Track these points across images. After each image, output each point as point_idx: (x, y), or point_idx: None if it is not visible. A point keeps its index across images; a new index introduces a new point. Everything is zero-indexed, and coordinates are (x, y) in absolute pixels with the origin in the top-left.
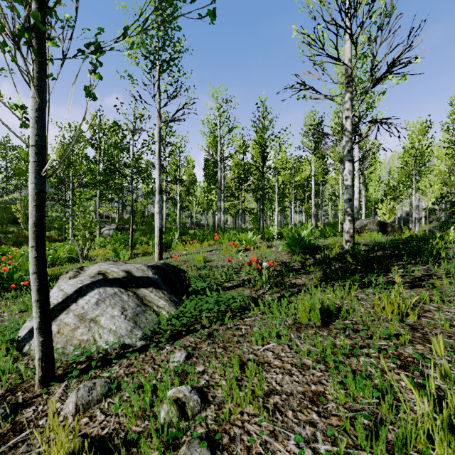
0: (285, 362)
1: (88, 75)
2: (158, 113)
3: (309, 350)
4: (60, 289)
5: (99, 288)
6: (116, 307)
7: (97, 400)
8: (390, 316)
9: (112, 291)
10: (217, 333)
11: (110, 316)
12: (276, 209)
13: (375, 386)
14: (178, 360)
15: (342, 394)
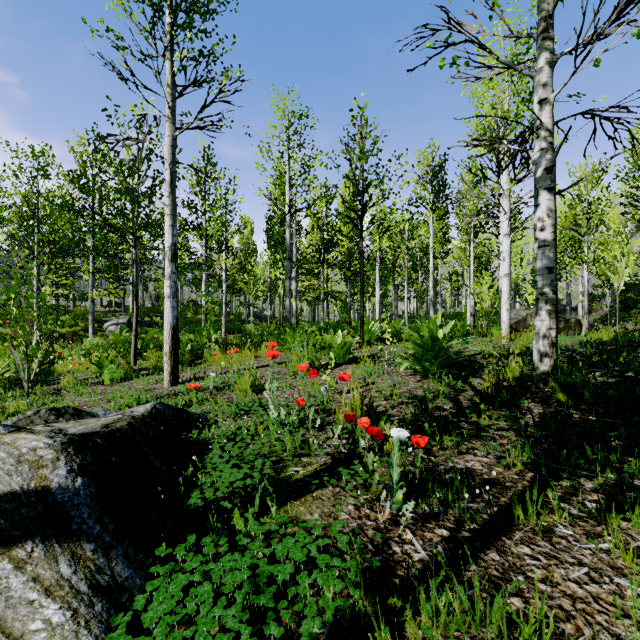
0: None
1: None
2: (171, 109)
3: None
4: None
5: None
6: None
7: None
8: None
9: None
10: None
11: None
12: (378, 293)
13: None
14: None
15: None
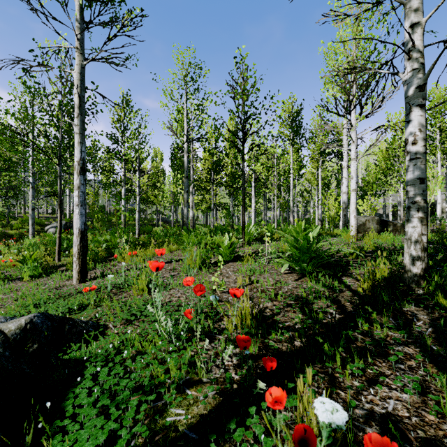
0: None
1: None
2: (79, 41)
3: None
4: None
5: None
6: None
7: None
8: None
9: None
10: None
11: None
12: (253, 204)
13: None
14: None
15: None
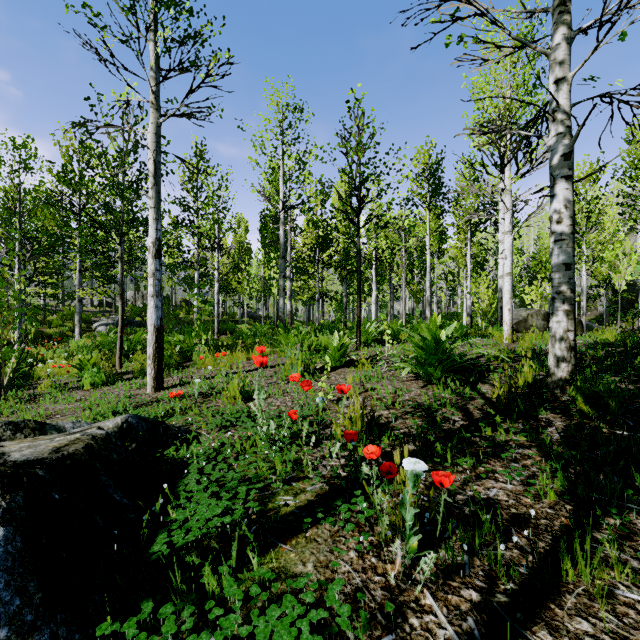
0: None
1: None
2: (154, 94)
3: None
4: None
5: None
6: None
7: None
8: None
9: None
10: None
11: None
12: (374, 293)
13: None
14: None
15: None
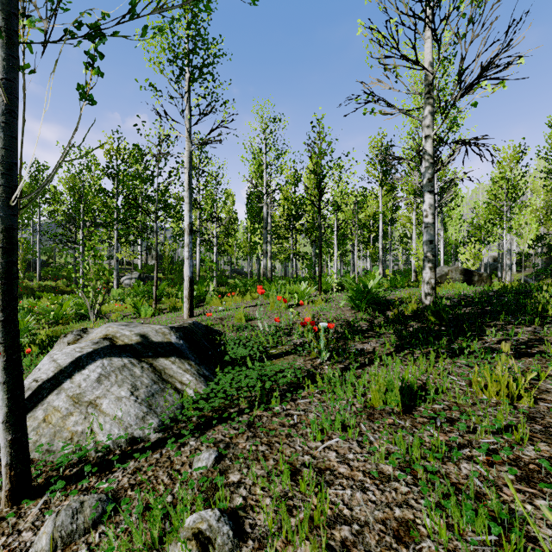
0: (354, 469)
1: (84, 71)
2: (188, 133)
3: (388, 450)
4: (52, 360)
5: (102, 359)
6: (125, 385)
7: (83, 529)
8: (494, 398)
9: (120, 363)
10: (259, 423)
11: (115, 397)
12: (336, 253)
13: (489, 512)
14: (204, 466)
15: (441, 525)
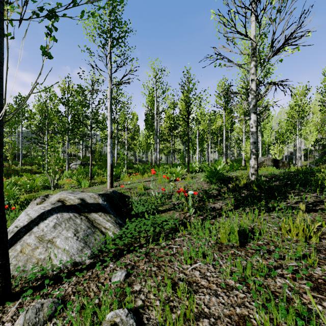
0: (211, 282)
1: (45, 38)
2: (110, 78)
3: (231, 270)
4: (26, 214)
5: (57, 214)
6: (70, 230)
7: (43, 321)
8: (295, 237)
9: (68, 216)
10: (152, 253)
11: (64, 237)
12: (197, 149)
13: (295, 310)
14: (118, 280)
15: (265, 318)
